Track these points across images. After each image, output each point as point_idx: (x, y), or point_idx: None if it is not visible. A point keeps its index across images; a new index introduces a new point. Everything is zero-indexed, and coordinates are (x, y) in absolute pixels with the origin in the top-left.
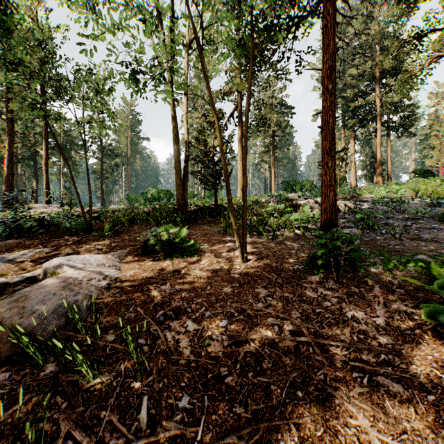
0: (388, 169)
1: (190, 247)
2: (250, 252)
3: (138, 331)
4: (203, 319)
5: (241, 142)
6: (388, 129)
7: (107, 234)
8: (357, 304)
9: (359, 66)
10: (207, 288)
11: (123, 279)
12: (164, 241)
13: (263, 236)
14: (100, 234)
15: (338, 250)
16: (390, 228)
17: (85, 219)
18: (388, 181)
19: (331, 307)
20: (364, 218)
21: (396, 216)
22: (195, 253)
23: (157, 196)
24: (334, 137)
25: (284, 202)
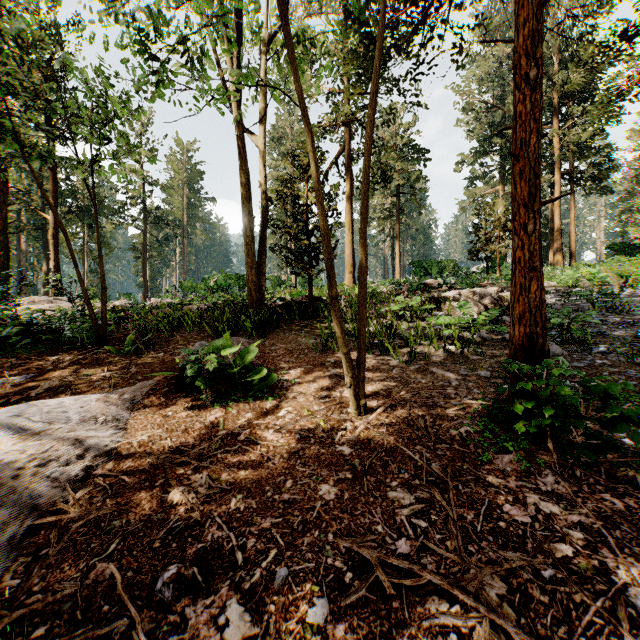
0: (572, 243)
1: (261, 380)
2: (370, 390)
3: (103, 638)
4: (269, 594)
5: (351, 202)
6: (572, 182)
7: (128, 350)
8: (637, 552)
9: (580, 40)
10: (286, 484)
11: (122, 454)
12: (215, 370)
13: (391, 357)
14: (120, 348)
15: (576, 413)
16: (610, 342)
17: (95, 324)
18: (572, 261)
19: (580, 565)
20: (563, 324)
21: (609, 319)
22: (271, 391)
23: (225, 284)
24: (539, 172)
25: (417, 294)
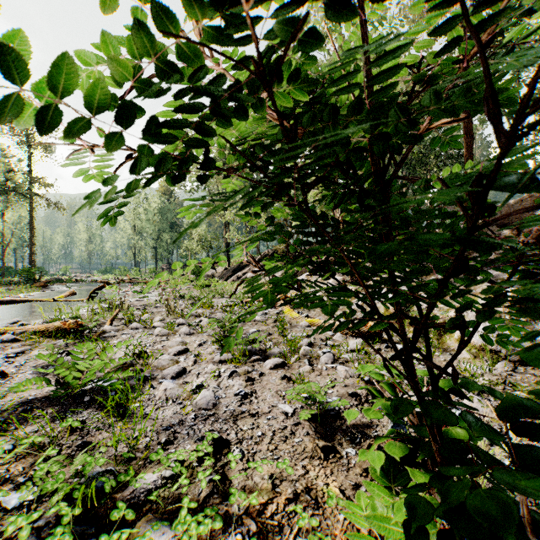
0: None
1: None
2: None
3: None
4: None
5: None
6: None
7: None
8: None
9: None
10: None
11: None
12: None
13: None
14: None
15: None
16: None
17: None
18: None
19: None
20: None
21: None
22: None
23: None
24: None
25: None
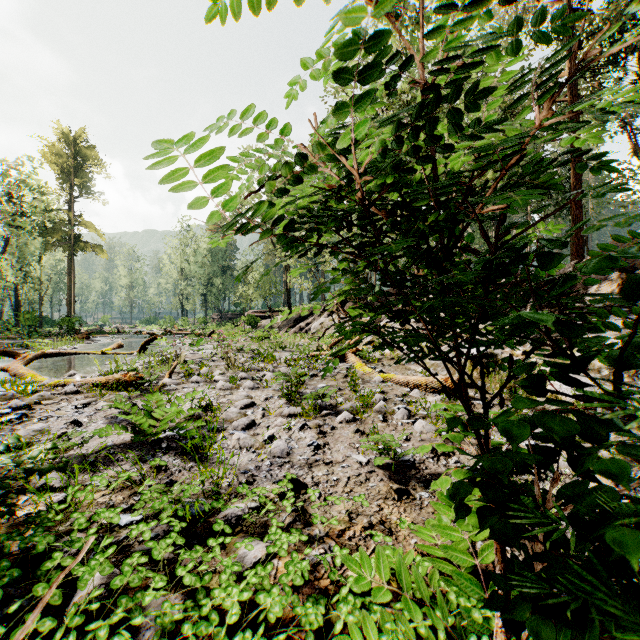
0: None
1: None
2: None
3: None
4: None
5: None
6: None
7: None
8: None
9: None
10: None
11: None
12: None
13: None
14: None
15: None
16: None
17: None
18: None
19: None
20: None
21: None
22: None
23: None
24: None
25: None
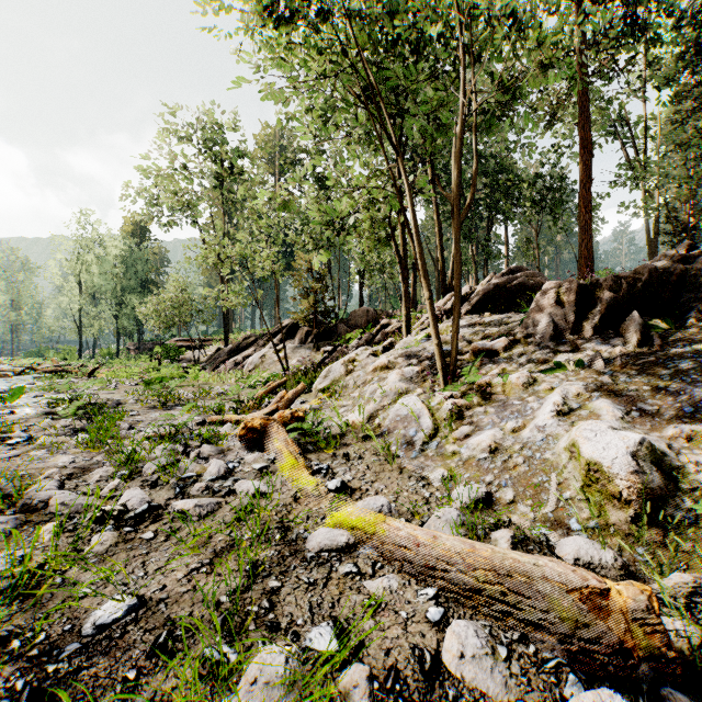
0: None
1: None
2: None
3: None
4: None
5: None
6: None
7: None
8: None
9: None
10: None
11: None
12: None
13: None
14: None
15: None
16: None
17: None
18: None
19: None
20: None
21: None
22: None
23: None
24: None
25: None
